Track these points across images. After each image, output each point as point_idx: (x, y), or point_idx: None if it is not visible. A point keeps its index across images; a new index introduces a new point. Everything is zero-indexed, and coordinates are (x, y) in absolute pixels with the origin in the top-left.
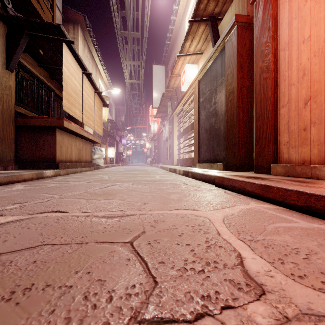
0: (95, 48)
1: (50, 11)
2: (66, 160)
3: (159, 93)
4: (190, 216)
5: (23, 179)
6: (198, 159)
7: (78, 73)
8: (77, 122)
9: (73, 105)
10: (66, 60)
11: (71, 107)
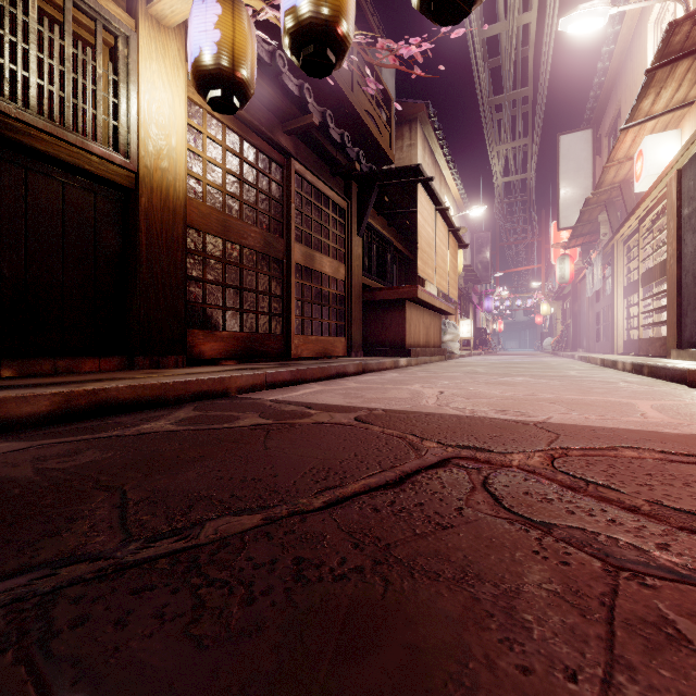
0: (440, 144)
1: (387, 129)
2: (414, 345)
3: (575, 195)
4: (613, 400)
5: (385, 367)
6: (676, 340)
7: (431, 214)
8: (417, 283)
9: (426, 265)
10: (421, 204)
11: (424, 268)
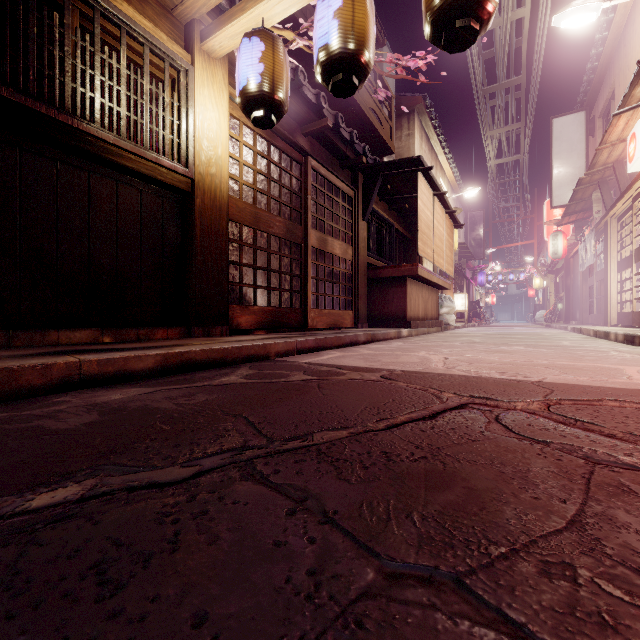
0: (436, 132)
1: (388, 123)
2: (414, 317)
3: (568, 174)
4: (603, 366)
5: (390, 336)
6: None
7: (429, 198)
8: (415, 260)
9: (425, 245)
10: (421, 190)
11: (424, 248)
